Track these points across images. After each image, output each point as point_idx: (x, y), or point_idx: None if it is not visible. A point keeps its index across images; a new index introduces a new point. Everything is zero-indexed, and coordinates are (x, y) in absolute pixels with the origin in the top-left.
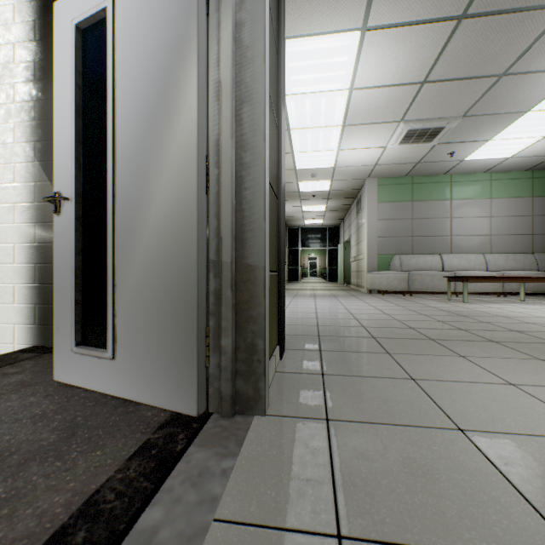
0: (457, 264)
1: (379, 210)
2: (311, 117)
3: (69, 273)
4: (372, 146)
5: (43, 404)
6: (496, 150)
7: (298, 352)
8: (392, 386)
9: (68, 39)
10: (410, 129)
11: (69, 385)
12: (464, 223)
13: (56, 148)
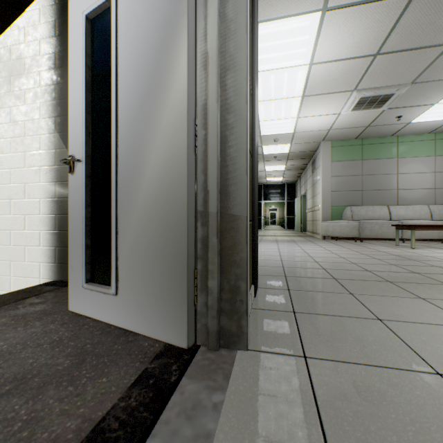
0: (403, 214)
1: (332, 168)
2: (275, 90)
3: (80, 222)
4: (327, 113)
5: (60, 332)
6: (442, 112)
7: (269, 291)
8: (360, 325)
9: (80, 28)
10: (362, 97)
11: (80, 315)
12: (410, 178)
13: (71, 119)
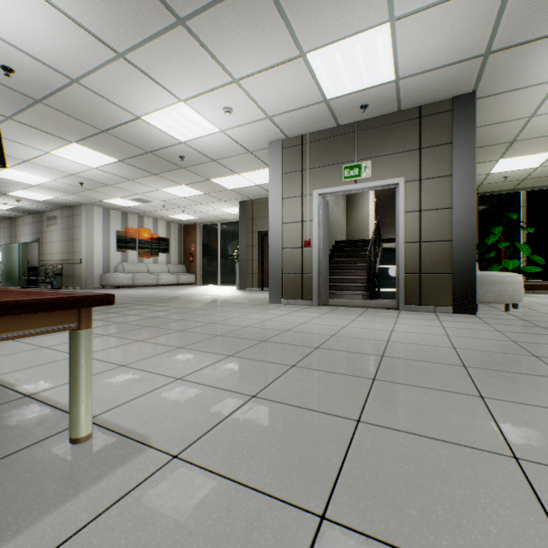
0: None
1: None
2: None
3: None
4: None
5: None
6: None
7: (468, 315)
8: (428, 318)
9: None
10: None
11: None
12: None
13: None
